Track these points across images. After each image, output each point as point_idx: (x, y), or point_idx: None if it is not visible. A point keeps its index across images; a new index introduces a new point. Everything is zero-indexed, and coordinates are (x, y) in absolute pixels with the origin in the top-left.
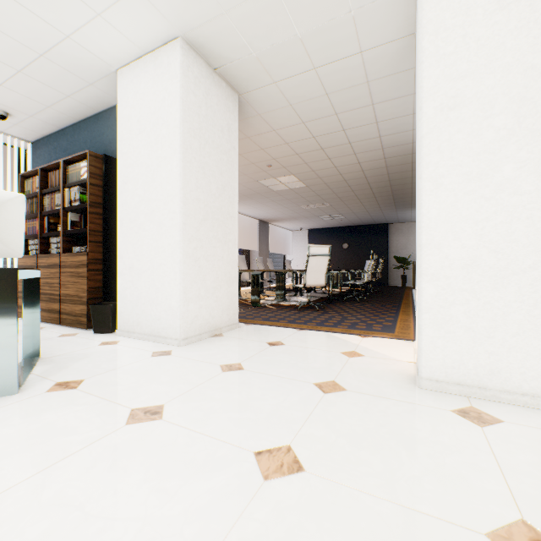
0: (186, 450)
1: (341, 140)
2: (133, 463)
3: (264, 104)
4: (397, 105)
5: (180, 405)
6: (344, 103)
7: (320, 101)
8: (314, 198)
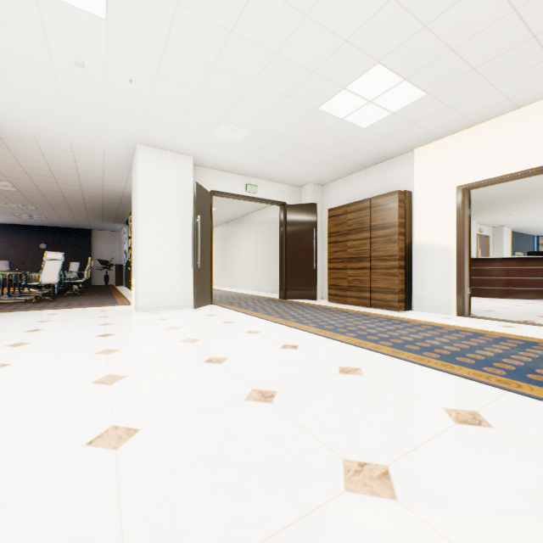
0: (72, 329)
1: (75, 179)
2: (58, 332)
3: (20, 147)
4: (118, 177)
5: (46, 328)
6: (86, 167)
7: (69, 161)
8: (22, 200)
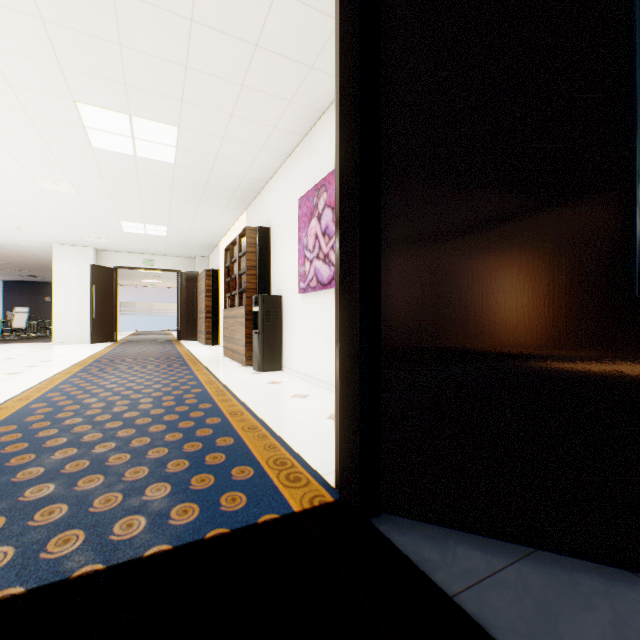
0: None
1: (37, 257)
2: None
3: None
4: None
5: None
6: (37, 252)
7: (24, 250)
8: (16, 267)
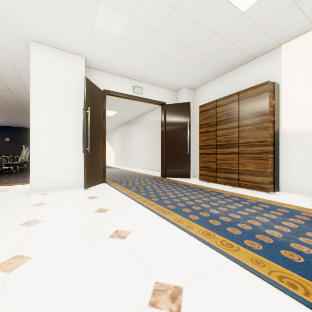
0: None
1: (1, 84)
2: None
3: None
4: None
5: None
6: (2, 71)
7: None
8: None
